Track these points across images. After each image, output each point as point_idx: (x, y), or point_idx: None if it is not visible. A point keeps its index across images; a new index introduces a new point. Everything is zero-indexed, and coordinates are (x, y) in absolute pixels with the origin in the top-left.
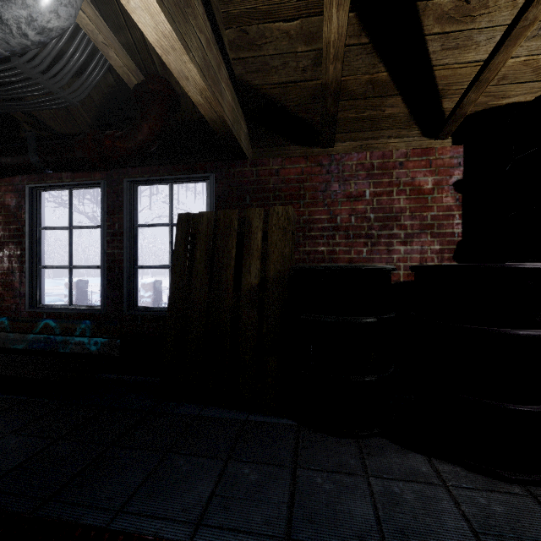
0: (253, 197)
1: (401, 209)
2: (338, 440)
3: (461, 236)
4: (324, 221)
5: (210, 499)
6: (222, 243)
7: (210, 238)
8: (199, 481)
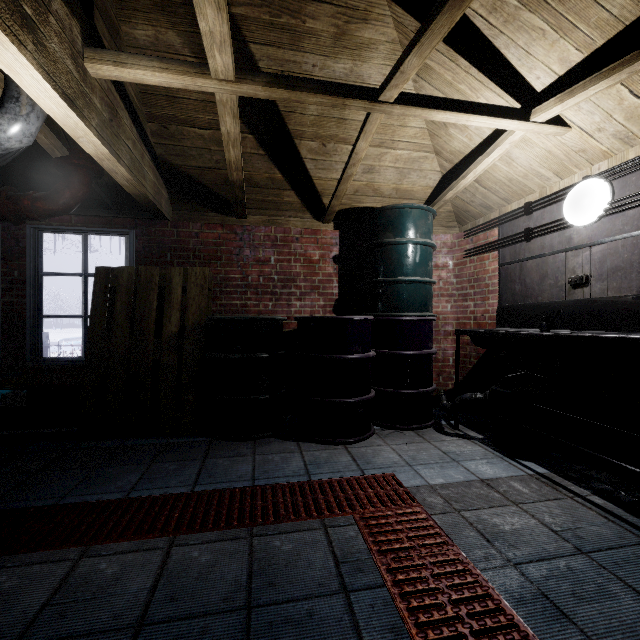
0: (174, 255)
1: (298, 273)
2: (240, 443)
3: (338, 295)
4: (238, 280)
5: (138, 481)
6: (144, 296)
7: (131, 291)
8: (128, 475)
